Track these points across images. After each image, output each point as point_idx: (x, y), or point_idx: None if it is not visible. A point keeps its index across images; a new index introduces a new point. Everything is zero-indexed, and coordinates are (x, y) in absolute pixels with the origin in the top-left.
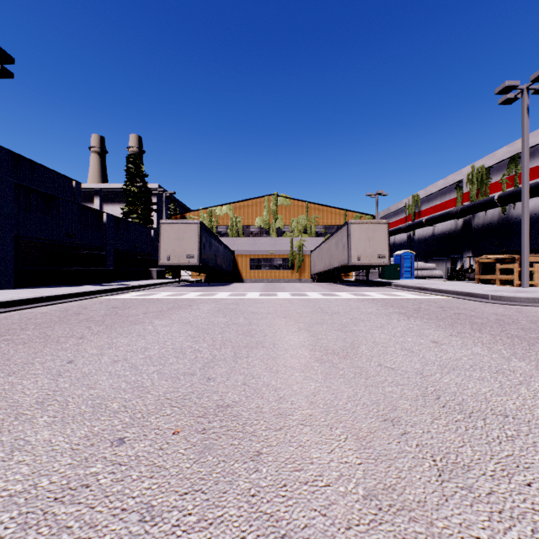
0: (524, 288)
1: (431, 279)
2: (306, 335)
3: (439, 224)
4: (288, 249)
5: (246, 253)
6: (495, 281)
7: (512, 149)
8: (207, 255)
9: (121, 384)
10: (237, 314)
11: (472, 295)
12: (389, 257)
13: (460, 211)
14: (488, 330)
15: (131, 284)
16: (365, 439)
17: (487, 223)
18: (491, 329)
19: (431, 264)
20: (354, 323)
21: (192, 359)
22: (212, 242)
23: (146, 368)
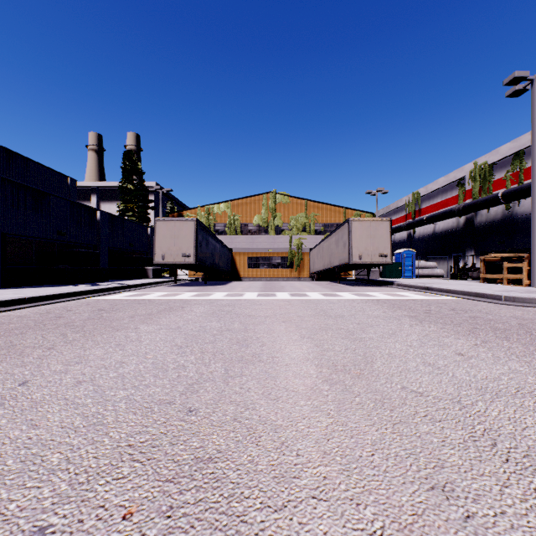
0: (534, 288)
1: (432, 278)
2: (309, 345)
3: (440, 222)
4: (287, 248)
5: (244, 251)
6: (502, 281)
7: (516, 145)
8: (204, 254)
9: (75, 419)
10: (232, 318)
11: (483, 295)
12: (391, 255)
13: (462, 209)
14: (515, 338)
15: (125, 283)
16: (411, 530)
17: (490, 221)
18: (519, 337)
19: (432, 262)
20: (363, 329)
21: (173, 379)
22: (209, 241)
23: (113, 393)
